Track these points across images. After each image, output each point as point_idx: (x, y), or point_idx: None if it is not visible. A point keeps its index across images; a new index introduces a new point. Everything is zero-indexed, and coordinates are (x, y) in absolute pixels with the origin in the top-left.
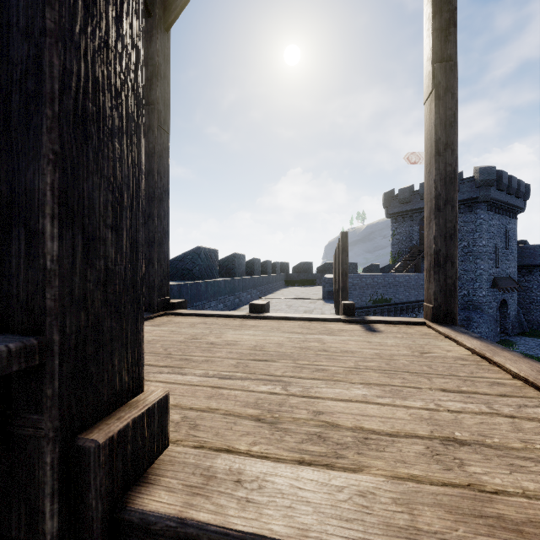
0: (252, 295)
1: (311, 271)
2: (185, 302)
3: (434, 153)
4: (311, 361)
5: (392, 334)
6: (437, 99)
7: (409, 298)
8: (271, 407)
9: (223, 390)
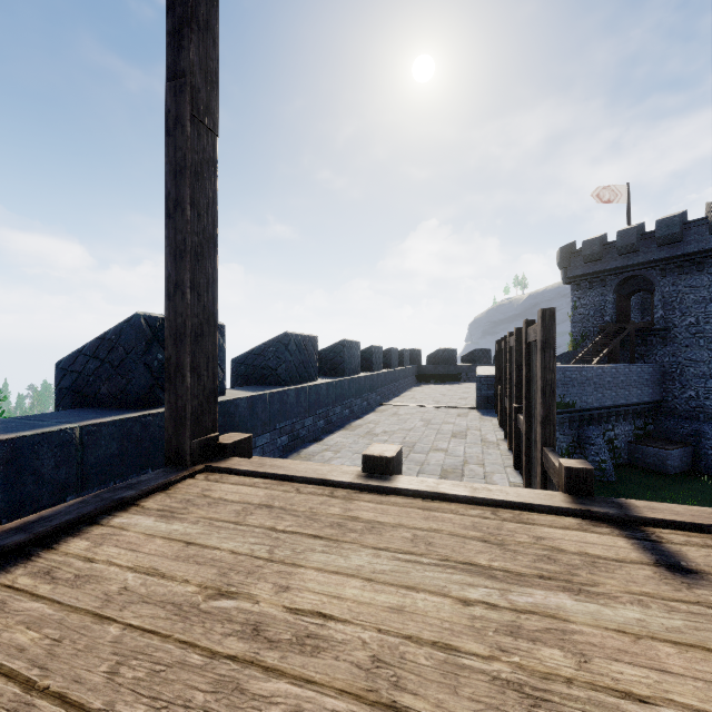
0: (370, 402)
1: (454, 361)
2: (247, 440)
3: None
4: None
5: None
6: None
7: (603, 401)
8: None
9: None
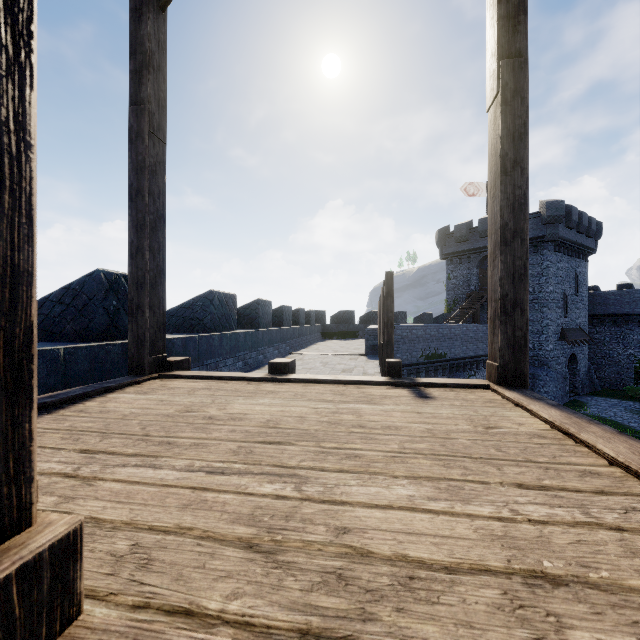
0: (280, 351)
1: (353, 321)
2: (187, 361)
3: (499, 173)
4: (341, 443)
5: (448, 401)
6: (503, 104)
7: (467, 353)
8: (273, 523)
9: (208, 493)
